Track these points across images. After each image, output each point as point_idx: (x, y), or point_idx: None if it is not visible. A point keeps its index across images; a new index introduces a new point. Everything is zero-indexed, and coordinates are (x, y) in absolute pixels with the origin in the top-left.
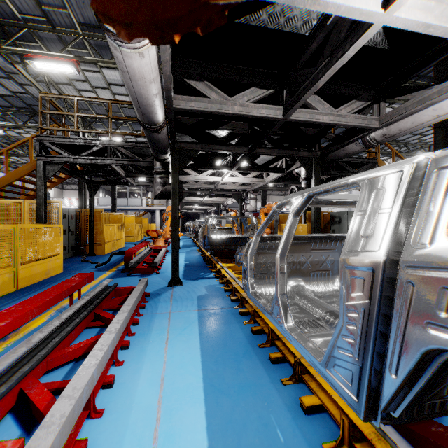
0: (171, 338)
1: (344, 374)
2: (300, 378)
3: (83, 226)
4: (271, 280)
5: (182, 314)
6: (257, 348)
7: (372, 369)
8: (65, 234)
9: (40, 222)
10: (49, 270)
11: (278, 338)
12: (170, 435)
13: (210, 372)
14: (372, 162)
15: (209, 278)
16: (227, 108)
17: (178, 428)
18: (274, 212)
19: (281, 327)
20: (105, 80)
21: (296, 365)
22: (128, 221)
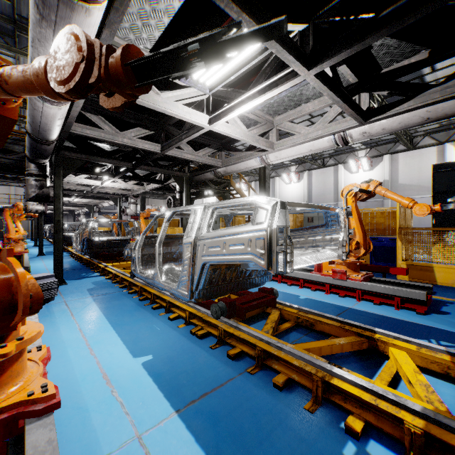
0: (75, 313)
1: (184, 286)
2: (170, 311)
3: None
4: (153, 266)
5: (78, 301)
6: (144, 306)
7: (191, 279)
8: None
9: None
10: None
11: (158, 298)
12: (97, 342)
13: (114, 320)
14: (227, 182)
15: (94, 276)
16: (118, 139)
17: (101, 340)
18: (154, 219)
19: (159, 283)
20: None
21: (167, 304)
22: None
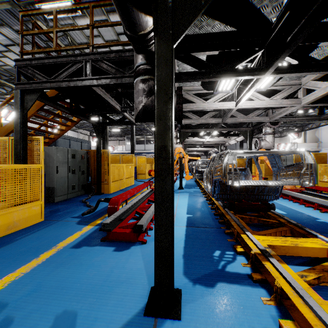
0: None
1: None
2: None
3: (93, 166)
4: None
5: None
6: None
7: None
8: (74, 173)
9: (17, 161)
10: (16, 222)
11: None
12: None
13: None
14: None
15: (238, 278)
16: None
17: None
18: None
19: None
20: (113, 29)
21: None
22: (140, 161)
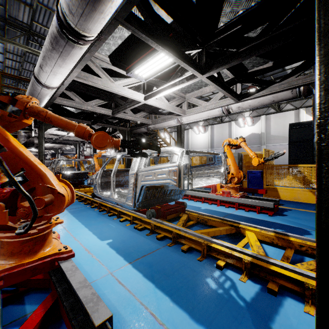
0: None
1: (130, 200)
2: (120, 217)
3: None
4: (107, 189)
5: None
6: (103, 214)
7: (134, 195)
8: None
9: None
10: None
11: (111, 209)
12: (77, 234)
13: (85, 222)
14: (155, 133)
15: None
16: (84, 107)
17: (79, 233)
18: (109, 159)
19: (113, 199)
20: None
21: (118, 212)
22: None
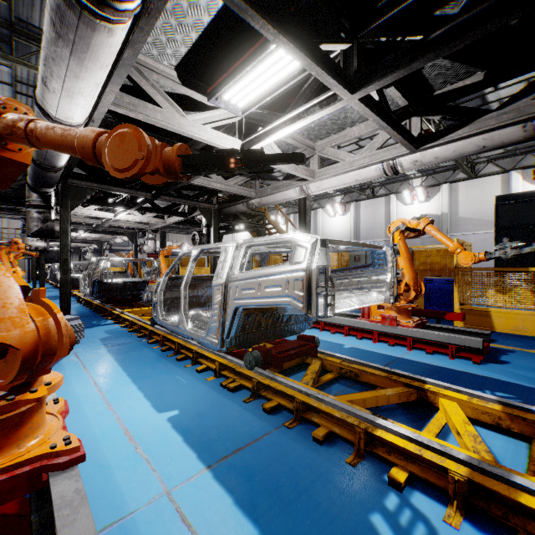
0: (88, 365)
1: (214, 334)
2: (197, 363)
3: None
4: (177, 311)
5: (90, 352)
6: (167, 357)
7: (222, 325)
8: None
9: None
10: None
11: (183, 348)
12: (115, 397)
13: (133, 373)
14: (262, 215)
15: (107, 324)
16: None
17: (120, 394)
18: (179, 258)
19: (185, 330)
20: None
21: (194, 354)
22: None
